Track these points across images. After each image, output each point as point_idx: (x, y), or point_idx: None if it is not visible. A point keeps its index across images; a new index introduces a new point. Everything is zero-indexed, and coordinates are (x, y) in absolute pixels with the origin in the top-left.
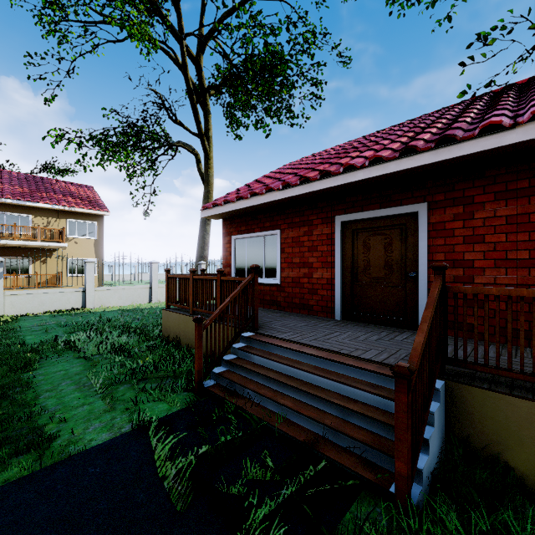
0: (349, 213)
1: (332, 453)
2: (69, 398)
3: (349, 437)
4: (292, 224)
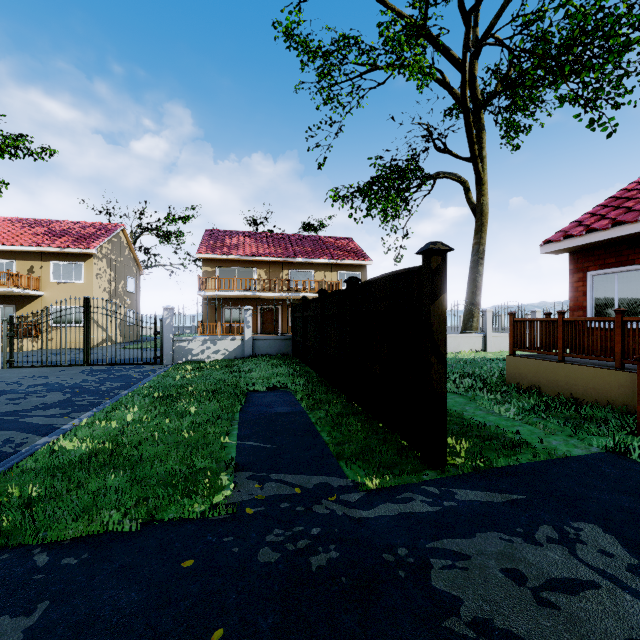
0: None
1: None
2: (491, 419)
3: None
4: None
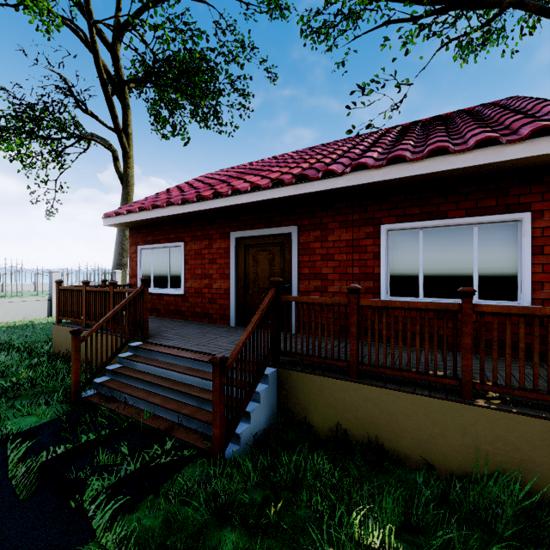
0: (242, 230)
1: (181, 435)
2: None
3: (197, 420)
4: (195, 237)
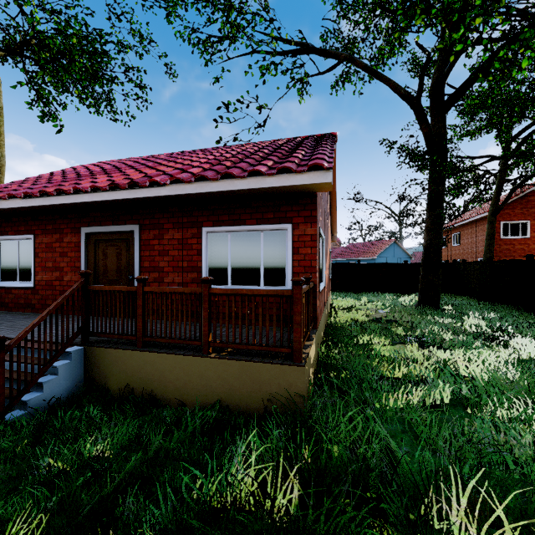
0: (92, 226)
1: None
2: None
3: None
4: (46, 230)
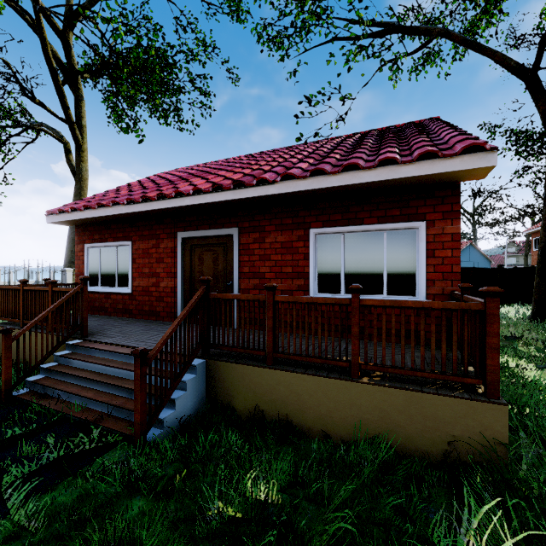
0: (188, 231)
1: (109, 424)
2: None
3: (126, 409)
4: (143, 236)
